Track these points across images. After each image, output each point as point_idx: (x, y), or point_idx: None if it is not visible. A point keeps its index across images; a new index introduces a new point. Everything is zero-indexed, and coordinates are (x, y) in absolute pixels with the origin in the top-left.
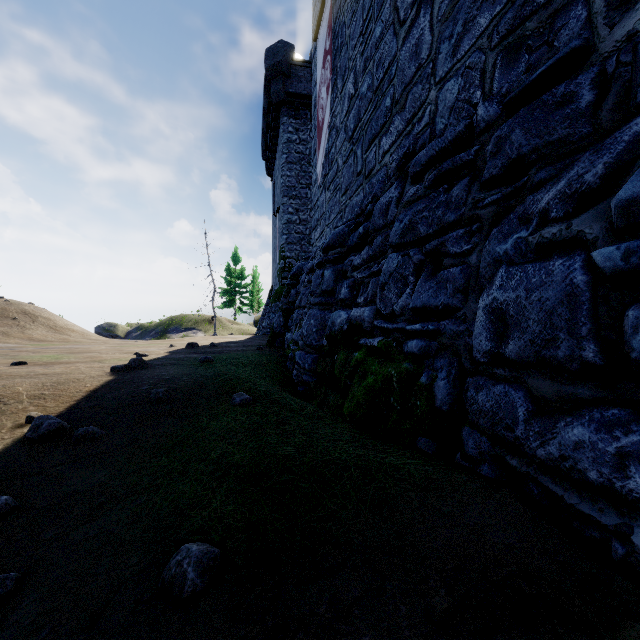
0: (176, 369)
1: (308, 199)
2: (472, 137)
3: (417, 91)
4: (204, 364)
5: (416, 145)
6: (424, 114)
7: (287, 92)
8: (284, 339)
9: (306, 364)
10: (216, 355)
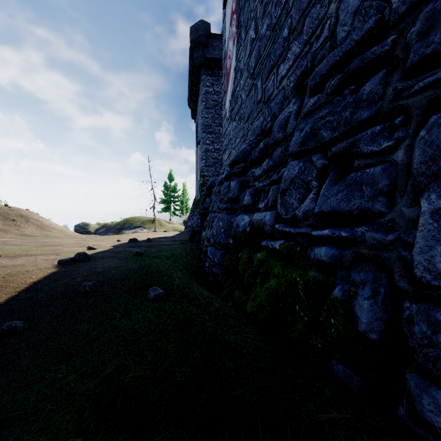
0: (111, 262)
1: (220, 134)
2: (384, 31)
3: (315, 11)
4: (135, 257)
5: (314, 61)
6: (323, 30)
7: (205, 57)
8: (201, 236)
9: (215, 258)
10: (147, 249)
